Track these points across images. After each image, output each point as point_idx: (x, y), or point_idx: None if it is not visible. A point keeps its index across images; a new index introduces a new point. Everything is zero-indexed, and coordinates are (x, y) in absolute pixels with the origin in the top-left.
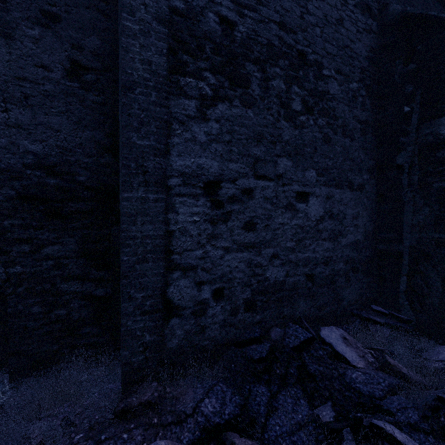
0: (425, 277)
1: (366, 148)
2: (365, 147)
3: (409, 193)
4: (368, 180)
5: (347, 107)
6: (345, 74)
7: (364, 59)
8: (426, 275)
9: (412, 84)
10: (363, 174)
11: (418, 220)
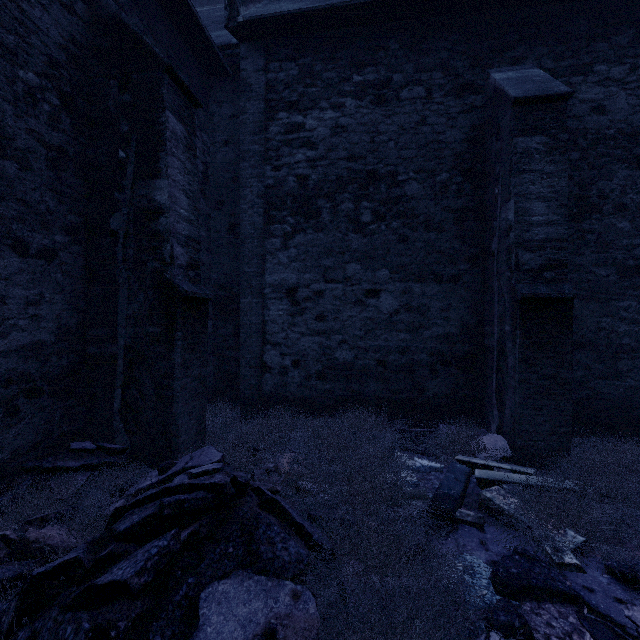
0: (140, 386)
1: (61, 192)
2: (59, 189)
3: (124, 272)
4: (66, 245)
5: (10, 106)
6: (6, 46)
7: (58, 46)
8: (142, 383)
9: (128, 122)
10: (56, 233)
11: (133, 309)
